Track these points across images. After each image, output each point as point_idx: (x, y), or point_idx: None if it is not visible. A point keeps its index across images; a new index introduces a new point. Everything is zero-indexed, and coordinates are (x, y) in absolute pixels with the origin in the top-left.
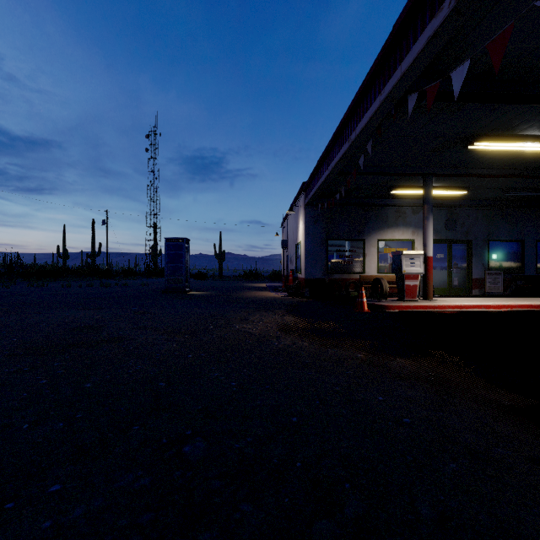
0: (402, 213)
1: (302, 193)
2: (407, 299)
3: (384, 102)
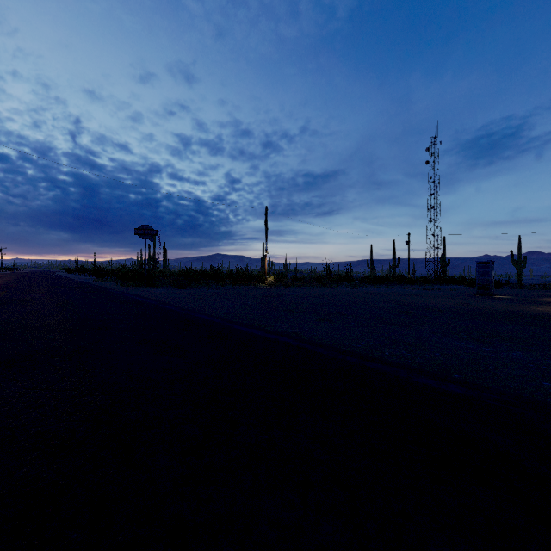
0: None
1: None
2: None
3: None
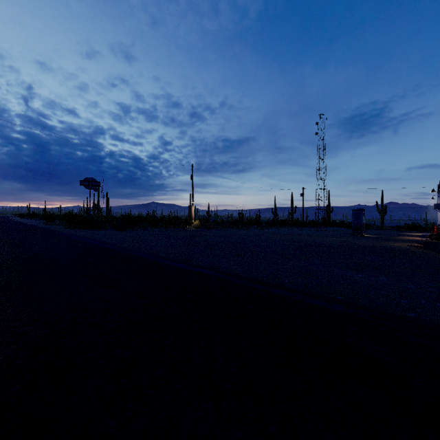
0: None
1: None
2: None
3: None
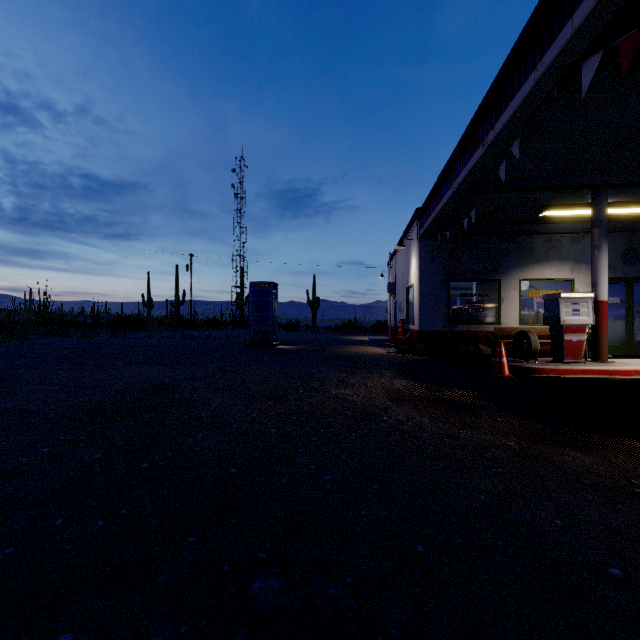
0: (555, 242)
1: (415, 223)
2: (567, 361)
3: (541, 80)
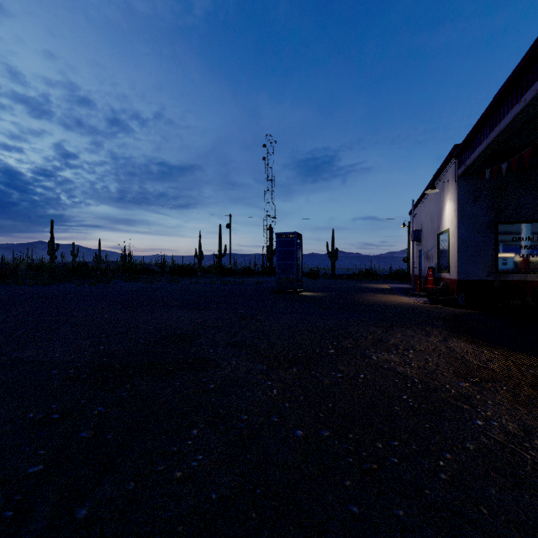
0: None
1: (451, 162)
2: None
3: None
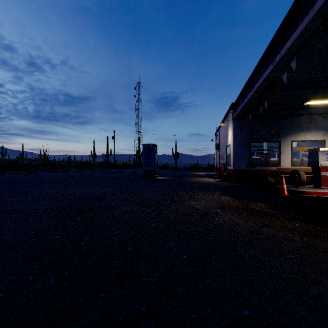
0: (313, 119)
1: (231, 111)
2: (323, 187)
3: (312, 19)
